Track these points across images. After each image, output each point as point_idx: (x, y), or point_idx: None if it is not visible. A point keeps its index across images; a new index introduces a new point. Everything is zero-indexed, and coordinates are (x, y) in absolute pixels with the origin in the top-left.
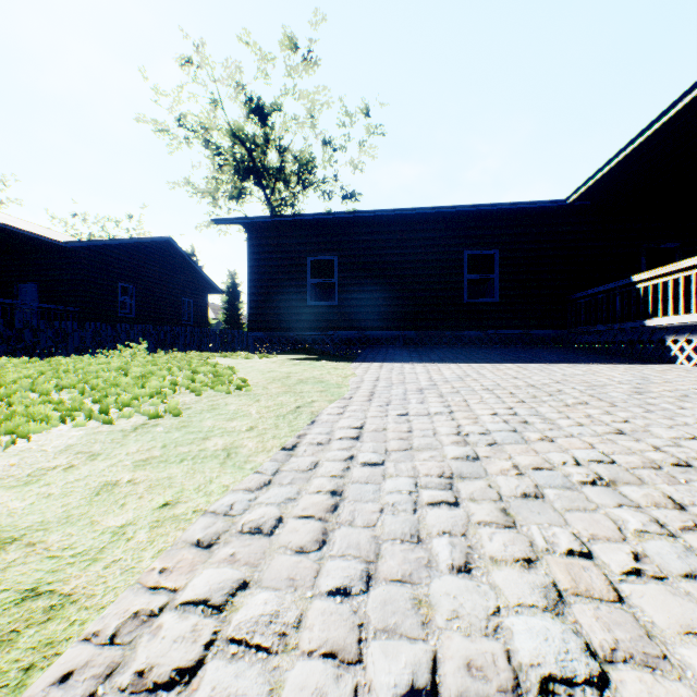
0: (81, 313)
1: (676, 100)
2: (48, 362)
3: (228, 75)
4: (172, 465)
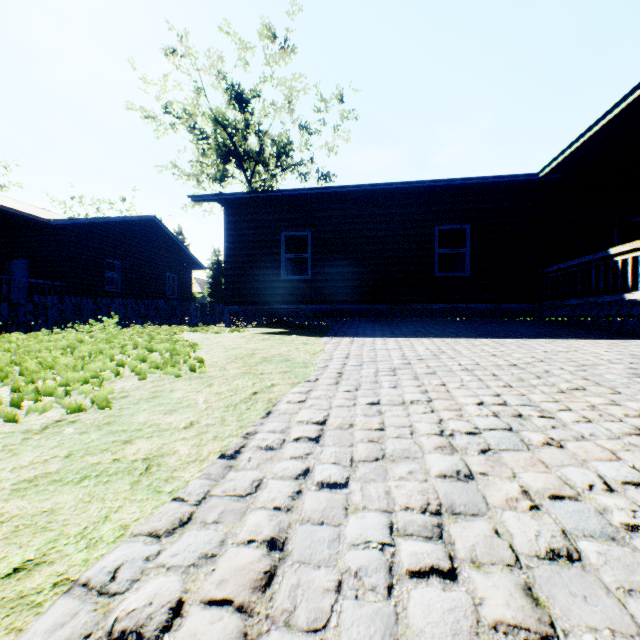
0: (68, 287)
1: None
2: (1, 338)
3: (210, 64)
4: (65, 488)
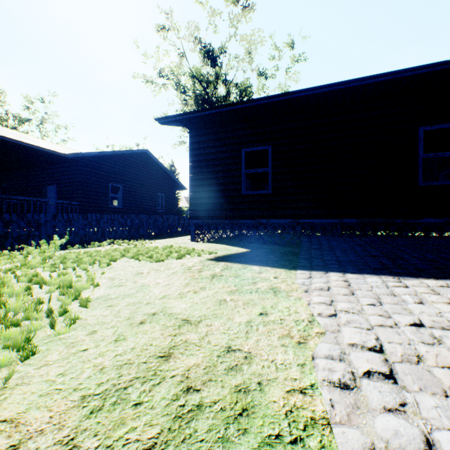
0: (81, 205)
1: None
2: None
3: (189, 33)
4: None
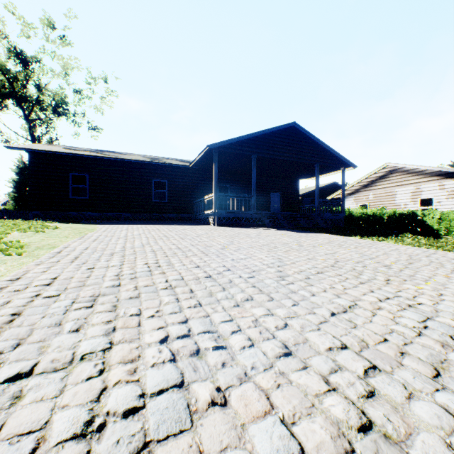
0: None
1: (205, 148)
2: None
3: None
4: (55, 238)
